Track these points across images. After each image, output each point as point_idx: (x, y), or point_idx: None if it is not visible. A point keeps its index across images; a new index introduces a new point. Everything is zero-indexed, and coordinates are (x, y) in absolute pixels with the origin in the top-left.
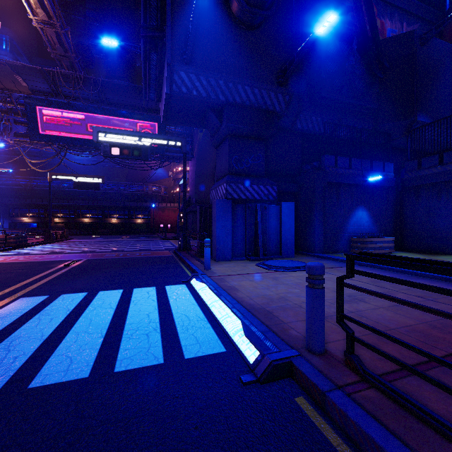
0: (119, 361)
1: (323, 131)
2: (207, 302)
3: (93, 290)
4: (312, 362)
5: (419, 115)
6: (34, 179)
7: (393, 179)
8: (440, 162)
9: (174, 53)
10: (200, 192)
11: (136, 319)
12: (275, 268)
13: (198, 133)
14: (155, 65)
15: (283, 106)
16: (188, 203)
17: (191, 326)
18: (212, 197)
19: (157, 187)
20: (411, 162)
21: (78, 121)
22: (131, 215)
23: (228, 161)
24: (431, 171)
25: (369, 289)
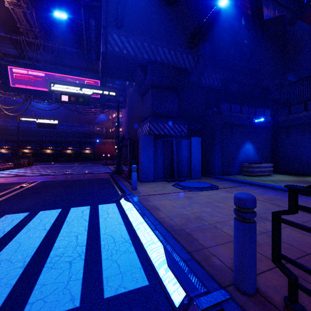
0: (29, 305)
1: (220, 85)
2: (132, 222)
3: (35, 210)
4: (247, 310)
5: (288, 75)
6: (9, 121)
7: (271, 121)
8: (305, 109)
9: (108, 19)
10: (131, 131)
11: (64, 242)
12: (187, 188)
13: (129, 88)
14: (93, 29)
15: (192, 65)
16: (122, 139)
17: (115, 250)
18: (139, 133)
19: (100, 128)
20: (283, 109)
21: (40, 77)
22: (81, 147)
23: (151, 106)
24: (299, 115)
25: (267, 207)
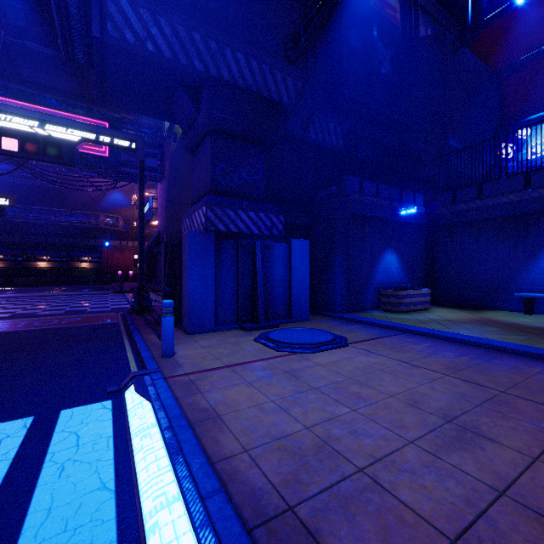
0: None
1: (342, 145)
2: (140, 480)
3: None
4: None
5: (450, 138)
6: None
7: (425, 215)
8: (478, 195)
9: None
10: (174, 226)
11: None
12: (287, 347)
13: (170, 143)
14: None
15: (293, 98)
16: (157, 241)
17: None
18: (186, 229)
19: (113, 218)
20: (444, 194)
21: None
22: (71, 256)
23: (210, 171)
24: (469, 206)
25: (461, 391)
